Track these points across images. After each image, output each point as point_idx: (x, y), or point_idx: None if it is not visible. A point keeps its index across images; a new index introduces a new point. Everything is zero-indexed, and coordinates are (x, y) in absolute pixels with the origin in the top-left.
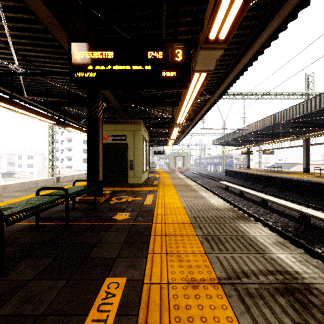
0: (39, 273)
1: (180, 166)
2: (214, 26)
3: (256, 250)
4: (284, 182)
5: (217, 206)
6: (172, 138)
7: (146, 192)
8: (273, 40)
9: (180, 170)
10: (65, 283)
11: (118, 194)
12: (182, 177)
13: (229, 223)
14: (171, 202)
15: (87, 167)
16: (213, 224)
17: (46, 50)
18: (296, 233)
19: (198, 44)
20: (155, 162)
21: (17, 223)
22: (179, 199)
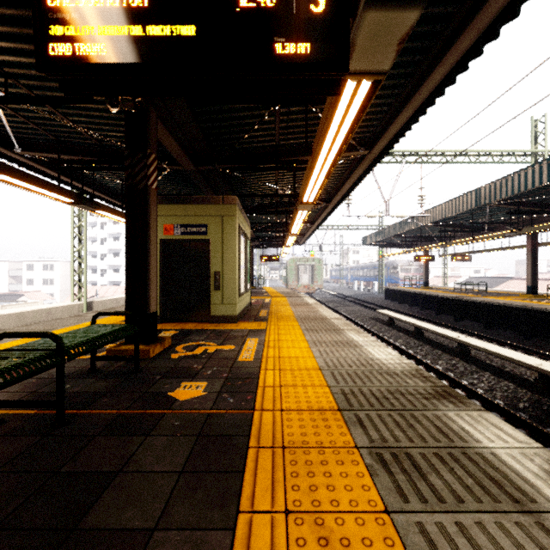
0: None
1: (306, 282)
2: None
3: (514, 498)
4: (495, 311)
5: (388, 365)
6: (293, 233)
7: (245, 333)
8: (506, 22)
9: (306, 289)
10: None
11: (190, 337)
12: (311, 302)
13: (422, 409)
14: (293, 355)
15: (125, 286)
16: (388, 413)
17: None
18: (537, 413)
19: None
20: (264, 275)
21: None
22: (310, 348)
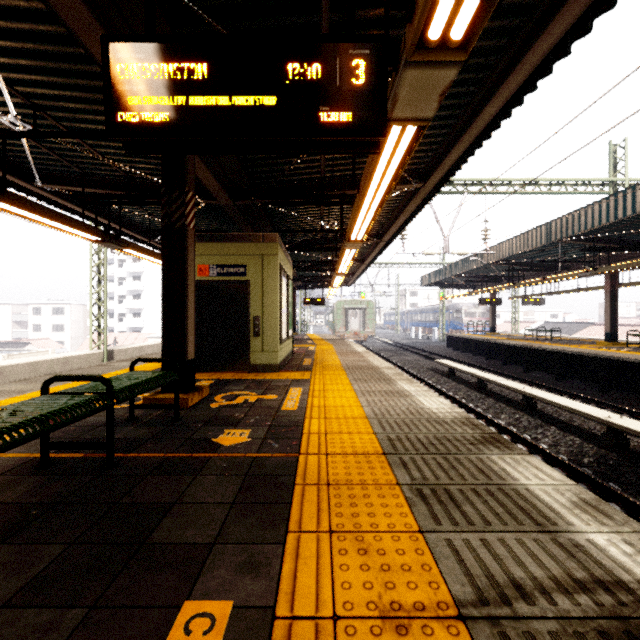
0: (24, 586)
1: (356, 328)
2: (442, 6)
3: (538, 522)
4: (568, 361)
5: (438, 414)
6: (340, 273)
7: (287, 383)
8: (558, 59)
9: (356, 336)
10: (82, 618)
11: (228, 386)
12: (361, 351)
13: (466, 453)
14: (339, 404)
15: (162, 332)
16: (432, 456)
17: (74, 83)
18: (601, 468)
19: (402, 56)
20: (307, 320)
21: (3, 454)
22: (357, 398)
